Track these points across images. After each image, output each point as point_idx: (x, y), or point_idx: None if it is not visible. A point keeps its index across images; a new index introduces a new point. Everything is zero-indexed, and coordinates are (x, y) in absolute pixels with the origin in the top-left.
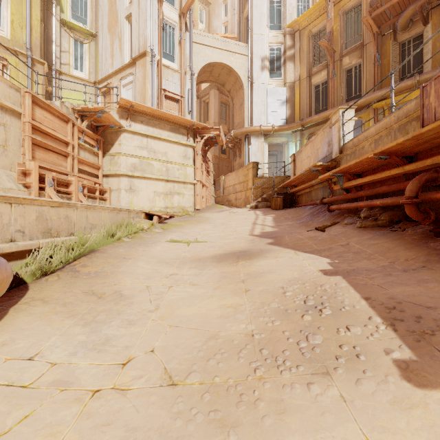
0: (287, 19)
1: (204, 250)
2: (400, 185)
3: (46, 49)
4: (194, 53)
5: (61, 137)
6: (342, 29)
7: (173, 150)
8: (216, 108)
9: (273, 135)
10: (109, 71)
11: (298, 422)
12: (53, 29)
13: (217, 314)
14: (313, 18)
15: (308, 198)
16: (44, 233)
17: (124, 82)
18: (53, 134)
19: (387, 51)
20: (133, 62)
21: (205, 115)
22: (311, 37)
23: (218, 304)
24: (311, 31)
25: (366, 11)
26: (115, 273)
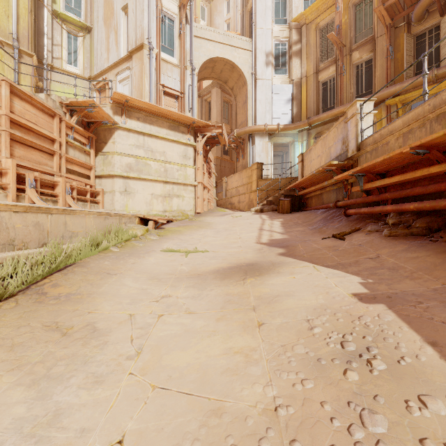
0: (292, 12)
1: (205, 262)
2: (440, 186)
3: (37, 42)
4: (195, 48)
5: (46, 132)
6: (351, 22)
7: (172, 149)
8: (218, 108)
9: (278, 135)
10: (105, 66)
11: None
12: (45, 21)
13: (221, 366)
14: (321, 11)
15: (318, 201)
16: (3, 245)
17: (120, 77)
18: (36, 129)
19: (400, 44)
20: (129, 55)
21: (206, 115)
22: (319, 31)
23: (222, 346)
24: (319, 24)
25: (379, 1)
26: (92, 296)
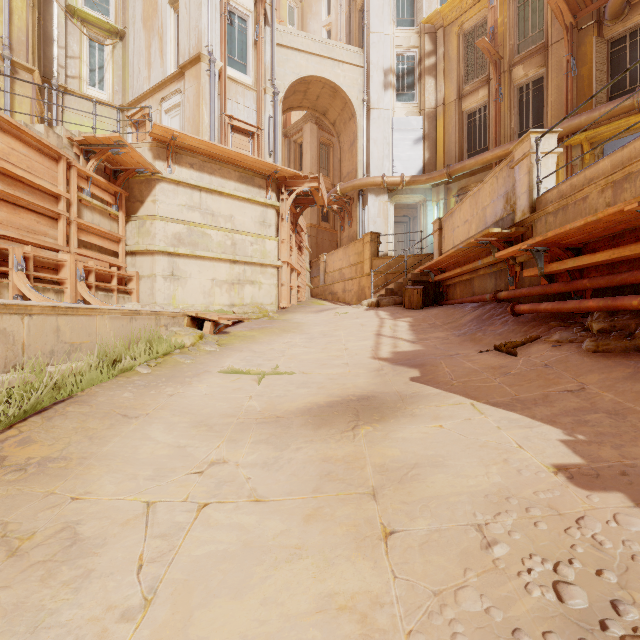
0: (423, 9)
1: (289, 393)
2: None
3: (42, 53)
4: (279, 62)
5: (44, 184)
6: (512, 23)
7: (244, 212)
8: (314, 152)
9: (402, 191)
10: (144, 88)
11: None
12: (54, 21)
13: None
14: (466, 7)
15: (466, 290)
16: None
17: (166, 105)
18: (28, 179)
19: (587, 54)
20: (180, 72)
21: (296, 163)
22: (462, 37)
23: (314, 589)
24: (463, 27)
25: None
26: (86, 463)
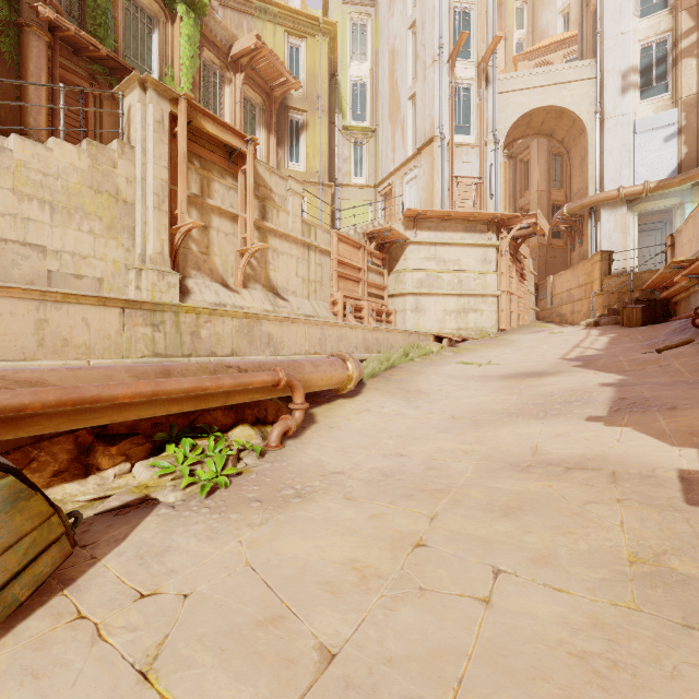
0: None
1: (494, 371)
2: None
3: (330, 165)
4: (500, 109)
5: (356, 264)
6: None
7: (468, 255)
8: (542, 168)
9: (647, 199)
10: (390, 168)
11: (512, 427)
12: (336, 141)
13: (489, 402)
14: None
15: (686, 307)
16: (365, 350)
17: (407, 178)
18: (351, 264)
19: None
20: (417, 152)
21: (522, 182)
22: None
23: (492, 398)
24: None
25: None
26: (414, 381)
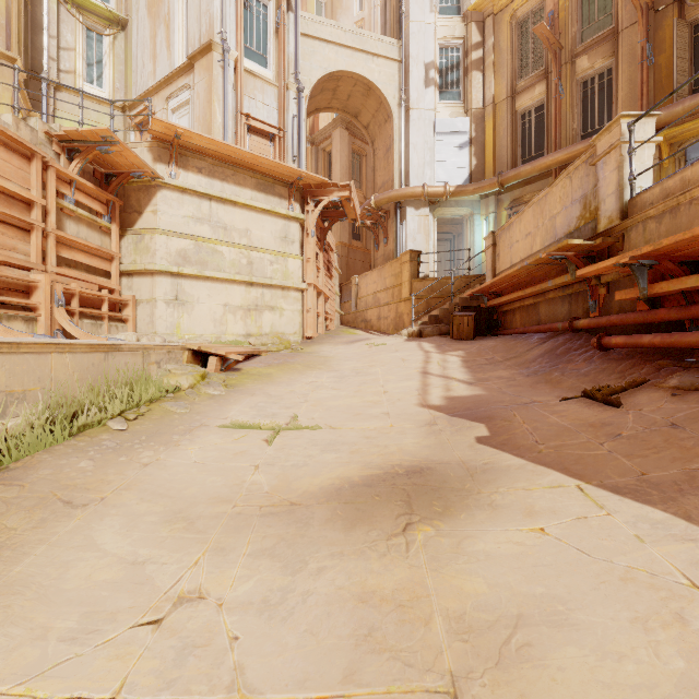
0: None
1: (310, 461)
2: None
3: (30, 43)
4: (304, 55)
5: (10, 187)
6: (574, 7)
7: (262, 225)
8: (344, 162)
9: (445, 204)
10: (149, 85)
11: None
12: (44, 6)
13: None
14: None
15: (529, 317)
16: None
17: (173, 103)
18: None
19: (665, 39)
20: (189, 64)
21: (324, 174)
22: (516, 25)
23: None
24: (516, 14)
25: None
26: None
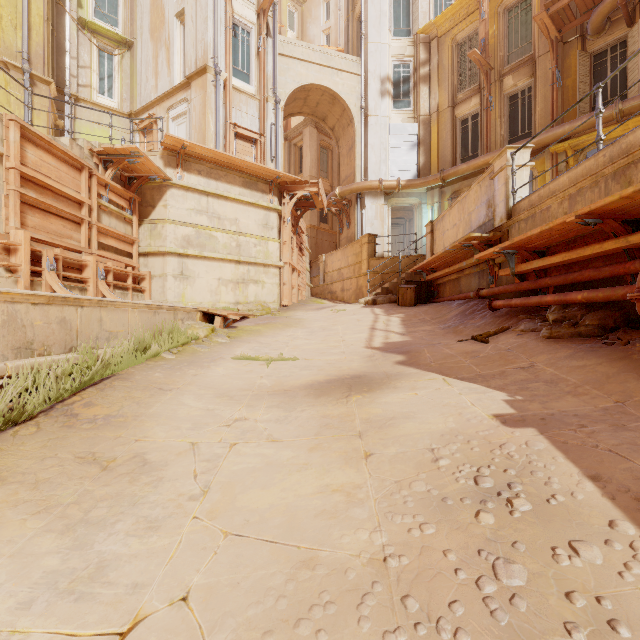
0: (419, 20)
1: (293, 374)
2: (618, 269)
3: (55, 63)
4: (280, 71)
5: (70, 193)
6: (502, 35)
7: (248, 215)
8: (314, 155)
9: (398, 195)
10: (152, 96)
11: None
12: (67, 33)
13: (315, 507)
14: (459, 19)
15: (454, 289)
16: (18, 349)
17: (173, 113)
18: (57, 188)
19: (571, 66)
20: (186, 82)
21: (296, 166)
22: (456, 47)
23: (316, 483)
24: (456, 38)
25: (541, 5)
26: (139, 419)
